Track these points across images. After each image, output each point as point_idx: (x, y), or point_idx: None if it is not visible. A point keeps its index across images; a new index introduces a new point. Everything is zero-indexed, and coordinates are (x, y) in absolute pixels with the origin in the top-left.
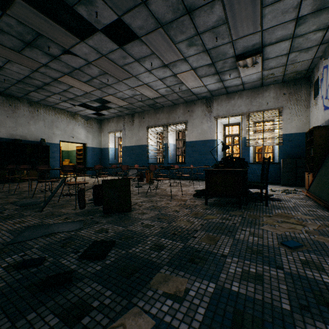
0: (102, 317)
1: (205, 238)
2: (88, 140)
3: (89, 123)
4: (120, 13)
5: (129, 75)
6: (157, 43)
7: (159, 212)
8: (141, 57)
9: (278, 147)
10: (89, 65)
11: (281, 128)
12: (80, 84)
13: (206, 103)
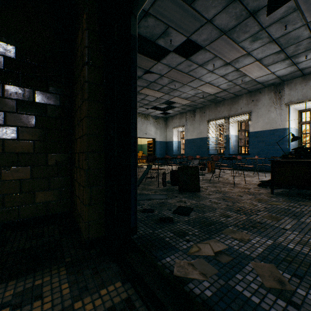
0: (195, 238)
1: (267, 216)
2: (157, 135)
3: (157, 121)
4: (188, 35)
5: (193, 78)
6: (220, 48)
7: (223, 194)
8: (204, 62)
9: None
10: (162, 77)
11: None
12: (153, 92)
13: (274, 90)
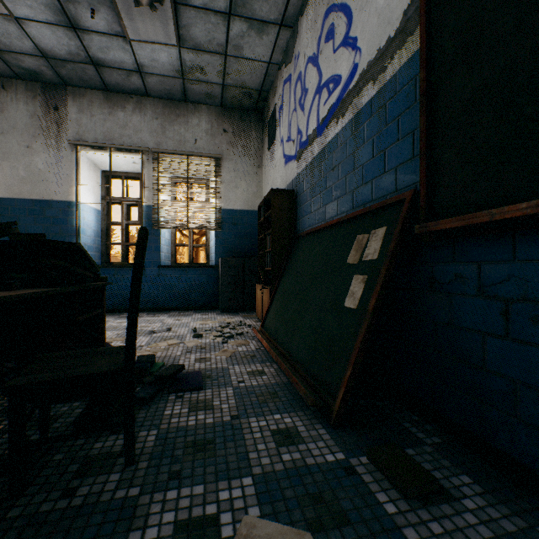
0: None
1: None
2: None
3: None
4: None
5: None
6: None
7: None
8: None
9: (216, 235)
10: None
11: (220, 197)
12: None
13: (45, 97)
